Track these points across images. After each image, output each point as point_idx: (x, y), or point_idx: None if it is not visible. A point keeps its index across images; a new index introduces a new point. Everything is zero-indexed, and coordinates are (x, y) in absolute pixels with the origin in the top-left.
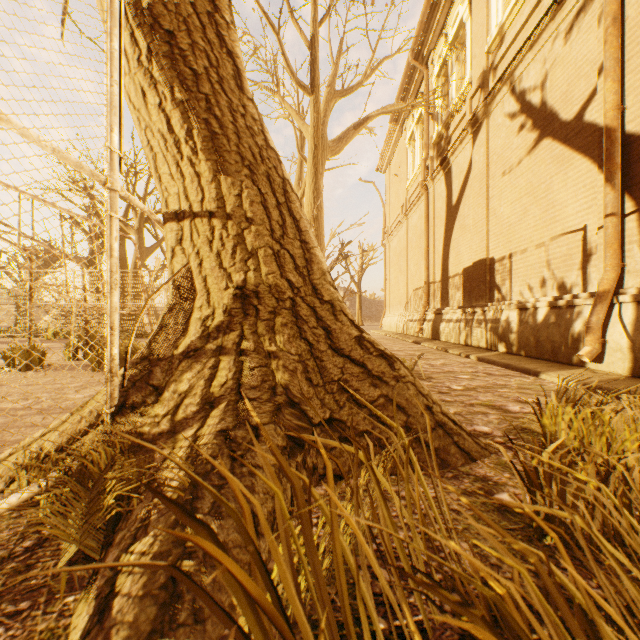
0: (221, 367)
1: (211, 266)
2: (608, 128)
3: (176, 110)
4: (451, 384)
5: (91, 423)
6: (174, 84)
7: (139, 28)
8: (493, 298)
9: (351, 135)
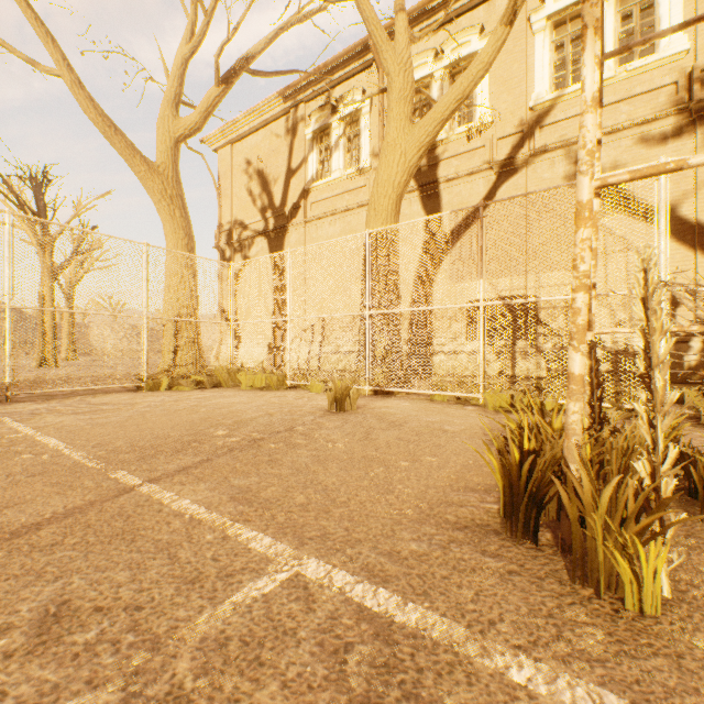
0: None
1: None
2: None
3: None
4: None
5: None
6: None
7: None
8: (535, 332)
9: None
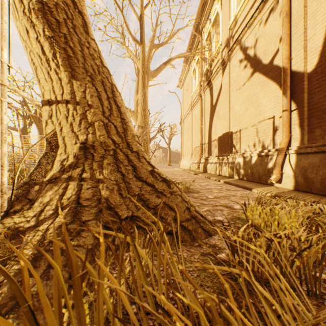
0: (69, 188)
1: (67, 131)
2: (284, 68)
3: (46, 41)
4: (208, 195)
5: None
6: (45, 26)
7: None
8: (232, 151)
9: (162, 67)
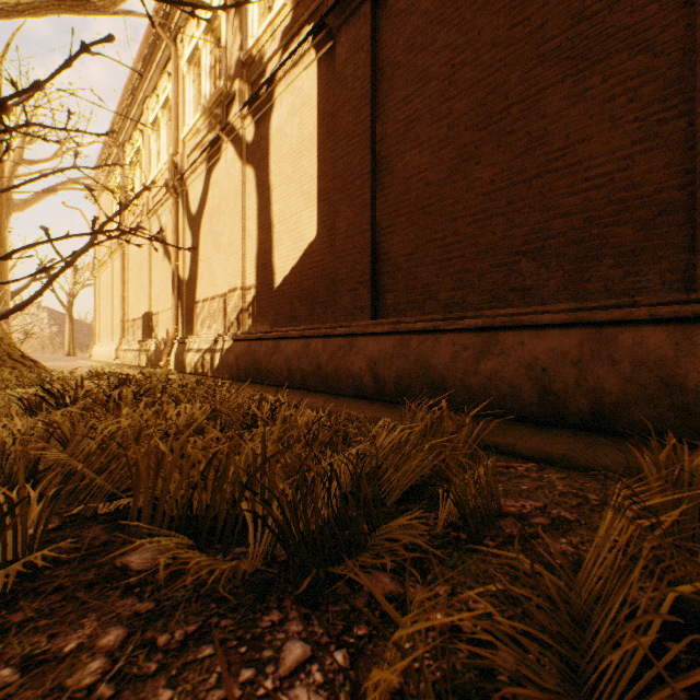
0: None
1: None
2: (173, 271)
3: None
4: None
5: None
6: None
7: None
8: (153, 336)
9: (42, 197)
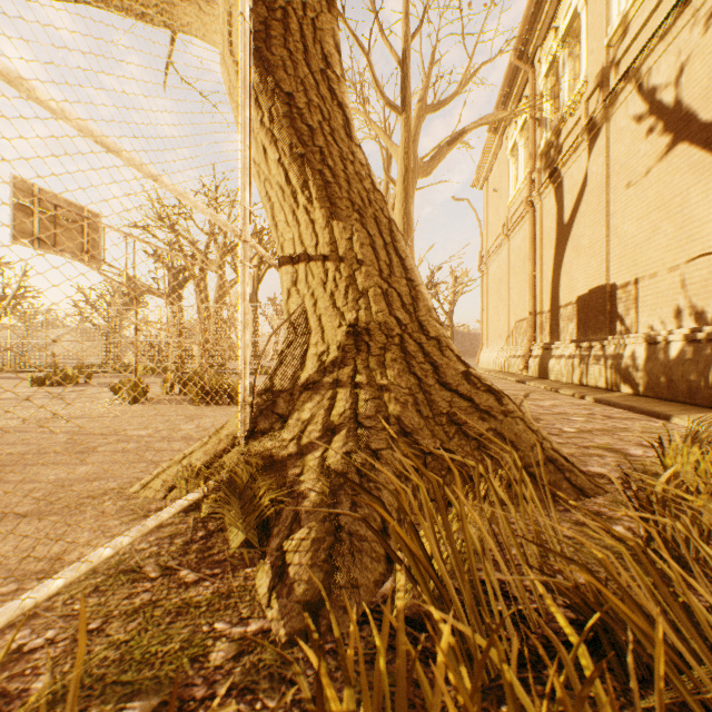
0: (338, 398)
1: (325, 306)
2: None
3: (294, 164)
4: (562, 426)
5: (228, 445)
6: (292, 141)
7: (263, 93)
8: (614, 330)
9: (444, 152)
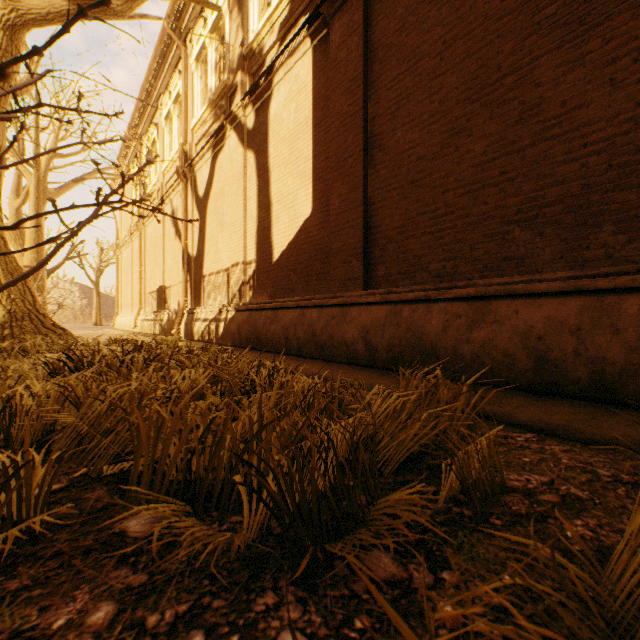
0: (6, 331)
1: None
2: (183, 248)
3: None
4: None
5: None
6: None
7: None
8: (166, 308)
9: (72, 186)
